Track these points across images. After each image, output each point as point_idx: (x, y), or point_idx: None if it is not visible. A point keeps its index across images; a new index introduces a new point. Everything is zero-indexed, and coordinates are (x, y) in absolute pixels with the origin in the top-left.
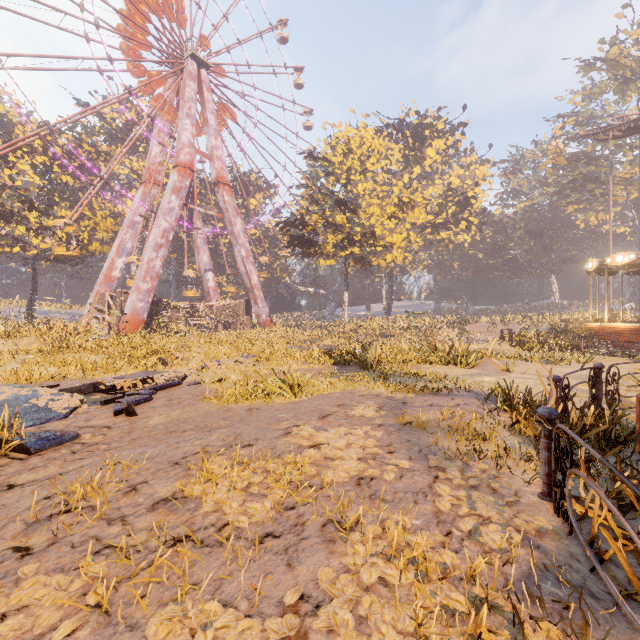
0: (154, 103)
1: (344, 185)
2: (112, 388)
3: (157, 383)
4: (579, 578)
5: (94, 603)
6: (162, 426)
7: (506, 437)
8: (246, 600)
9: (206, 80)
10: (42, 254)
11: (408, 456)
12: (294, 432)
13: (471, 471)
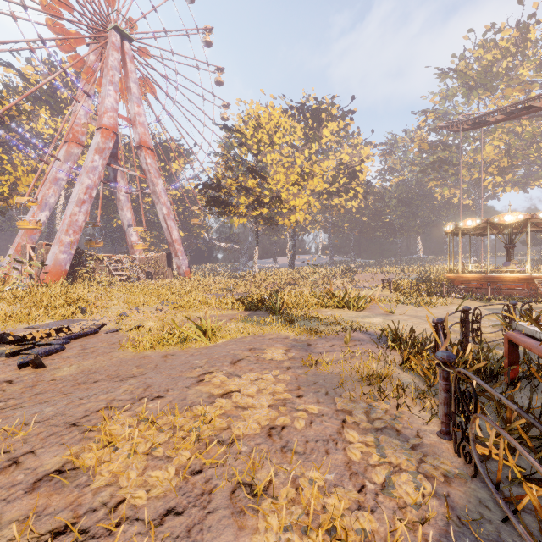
0: (77, 68)
1: (255, 155)
2: (22, 339)
3: (73, 332)
4: (493, 530)
5: None
6: (71, 377)
7: (399, 374)
8: None
9: (129, 52)
10: None
11: (316, 399)
12: (206, 380)
13: (375, 412)
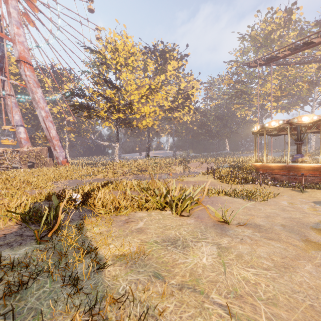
0: None
1: (115, 74)
2: None
3: None
4: None
5: None
6: None
7: None
8: None
9: None
10: None
11: None
12: None
13: None
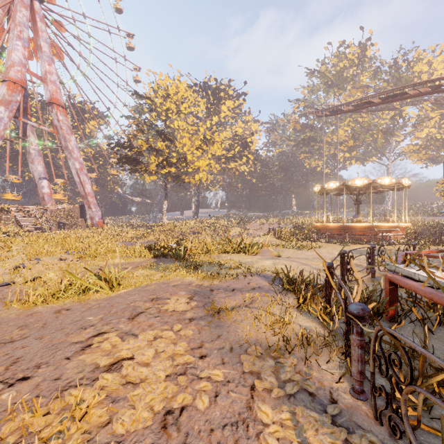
0: None
1: (164, 121)
2: None
3: None
4: None
5: None
6: None
7: (297, 318)
8: None
9: (39, 11)
10: None
11: (220, 359)
12: (94, 345)
13: (285, 372)
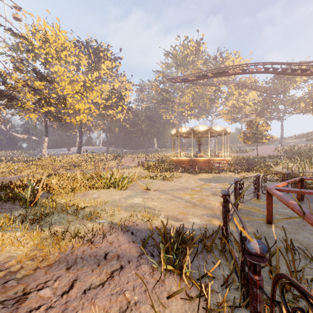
0: None
1: (44, 64)
2: None
3: None
4: None
5: None
6: None
7: None
8: None
9: None
10: None
11: None
12: None
13: None
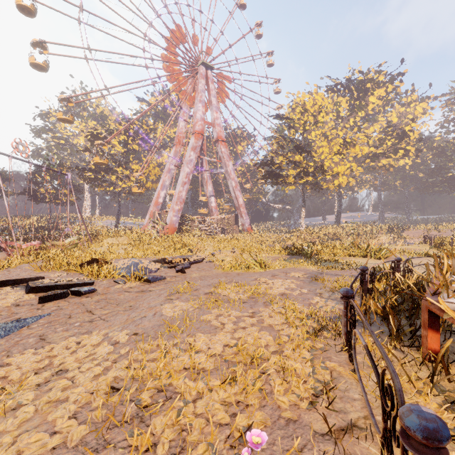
0: (181, 96)
1: (302, 134)
2: (171, 262)
3: (190, 261)
4: None
5: (196, 307)
6: (198, 277)
7: None
8: (238, 311)
9: (210, 77)
10: (123, 190)
11: (309, 290)
12: (258, 279)
13: (334, 295)
